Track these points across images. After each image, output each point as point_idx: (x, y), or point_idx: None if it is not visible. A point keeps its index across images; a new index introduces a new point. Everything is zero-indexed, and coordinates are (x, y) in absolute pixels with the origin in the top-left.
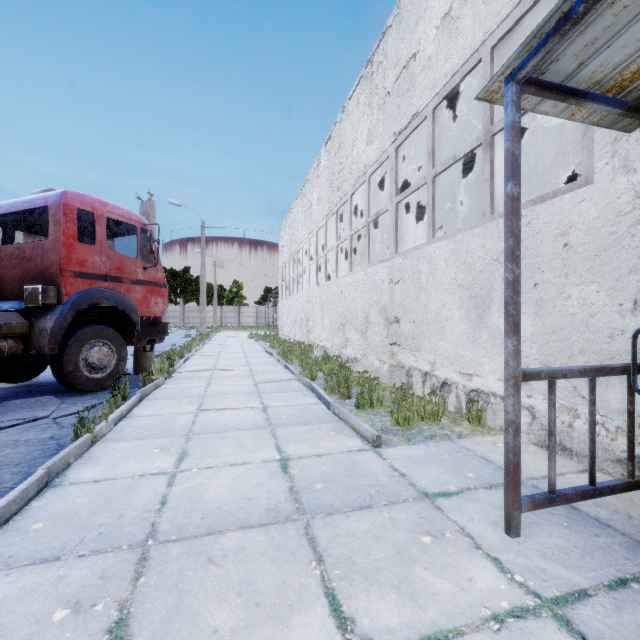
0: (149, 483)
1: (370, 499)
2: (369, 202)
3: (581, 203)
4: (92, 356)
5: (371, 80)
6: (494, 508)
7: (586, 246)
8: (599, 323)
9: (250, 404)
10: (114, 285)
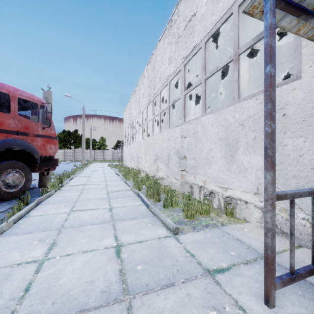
0: (22, 271)
1: (173, 277)
2: (170, 95)
3: (294, 90)
4: (8, 179)
5: (171, 30)
6: (253, 281)
7: (297, 115)
8: (305, 160)
9: (102, 206)
10: (23, 137)
